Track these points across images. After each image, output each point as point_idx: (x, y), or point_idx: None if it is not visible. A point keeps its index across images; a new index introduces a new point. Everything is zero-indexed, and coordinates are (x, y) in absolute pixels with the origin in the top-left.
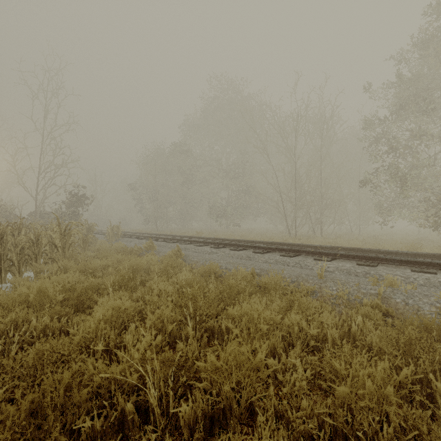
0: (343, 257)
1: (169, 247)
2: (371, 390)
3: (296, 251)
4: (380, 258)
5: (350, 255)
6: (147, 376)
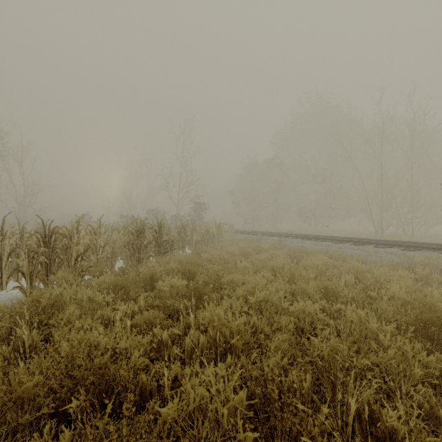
0: (394, 246)
1: (271, 239)
2: (349, 267)
3: (362, 242)
4: (419, 246)
5: (399, 244)
6: (284, 266)
